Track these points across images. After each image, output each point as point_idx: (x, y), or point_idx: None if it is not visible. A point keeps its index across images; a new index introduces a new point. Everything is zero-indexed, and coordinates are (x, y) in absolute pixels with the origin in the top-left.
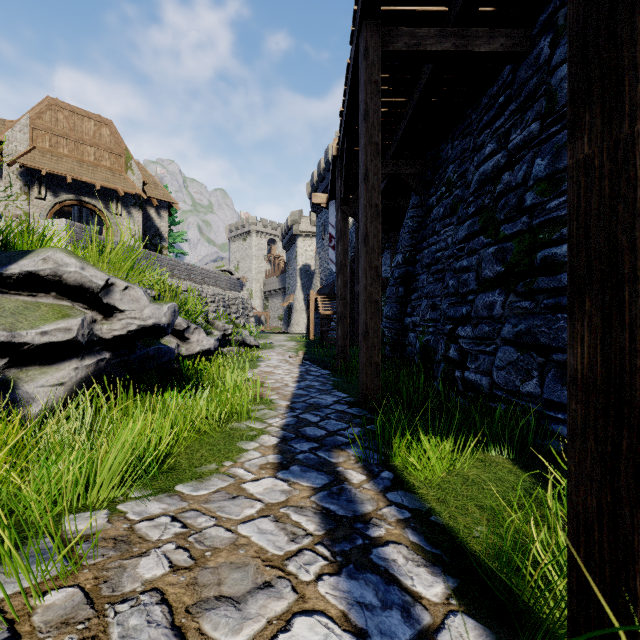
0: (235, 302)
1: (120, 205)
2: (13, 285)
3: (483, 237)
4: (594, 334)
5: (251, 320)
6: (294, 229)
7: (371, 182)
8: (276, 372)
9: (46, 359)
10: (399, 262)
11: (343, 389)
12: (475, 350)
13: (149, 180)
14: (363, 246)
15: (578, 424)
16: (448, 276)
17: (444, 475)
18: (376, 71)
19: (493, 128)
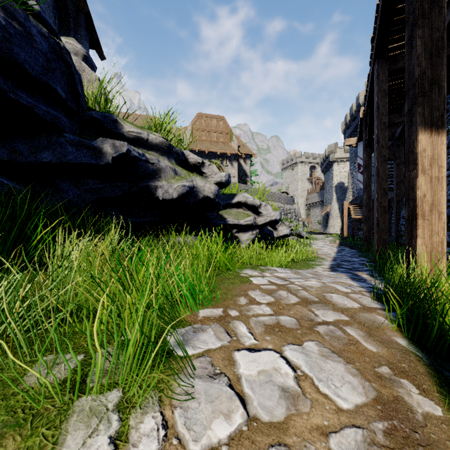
0: (290, 211)
1: (227, 161)
2: (233, 206)
3: None
4: (407, 210)
5: (300, 223)
6: (330, 157)
7: (381, 144)
8: (322, 249)
9: (243, 230)
10: None
11: (365, 257)
12: None
13: (240, 143)
14: (376, 178)
15: (405, 228)
16: (447, 188)
17: None
18: (384, 84)
19: None
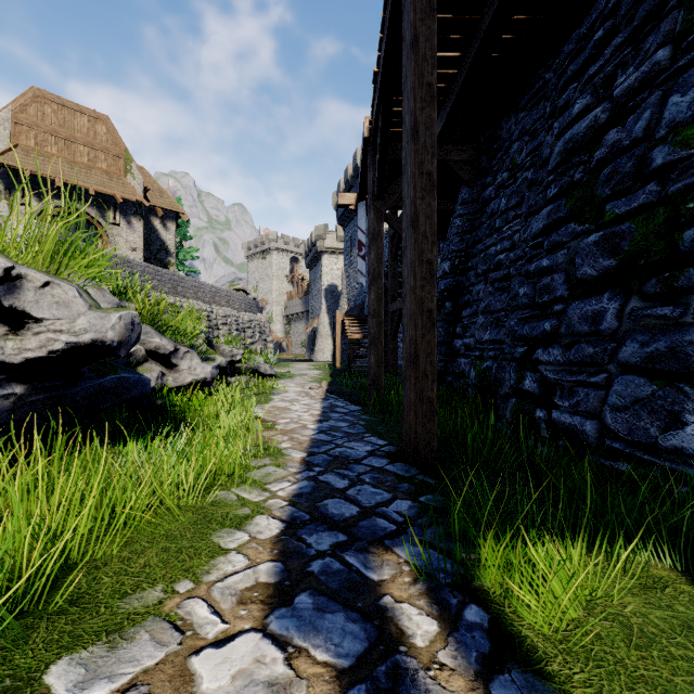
0: (251, 325)
1: (118, 213)
2: None
3: (574, 224)
4: None
5: (269, 346)
6: (318, 245)
7: (422, 140)
8: (292, 408)
9: None
10: (446, 271)
11: (379, 433)
12: (569, 381)
13: (153, 187)
14: (410, 232)
15: None
16: (517, 283)
17: (581, 615)
18: None
19: (584, 77)
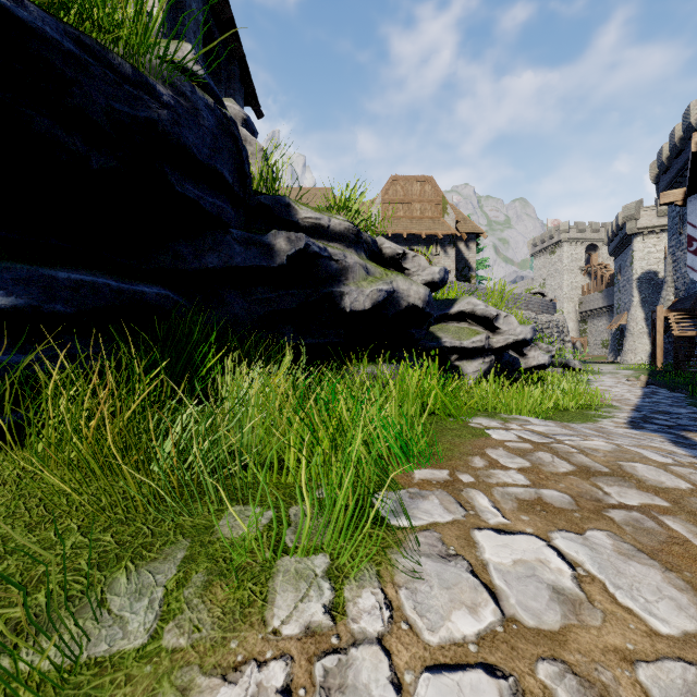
0: (548, 326)
1: (438, 247)
2: (451, 318)
3: None
4: None
5: (567, 345)
6: (628, 228)
7: None
8: (612, 390)
9: (469, 357)
10: None
11: None
12: None
13: (459, 217)
14: None
15: None
16: None
17: None
18: None
19: None
